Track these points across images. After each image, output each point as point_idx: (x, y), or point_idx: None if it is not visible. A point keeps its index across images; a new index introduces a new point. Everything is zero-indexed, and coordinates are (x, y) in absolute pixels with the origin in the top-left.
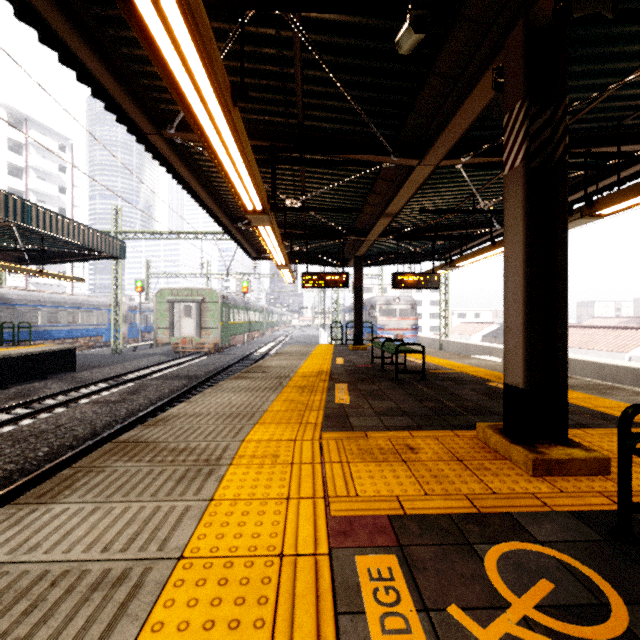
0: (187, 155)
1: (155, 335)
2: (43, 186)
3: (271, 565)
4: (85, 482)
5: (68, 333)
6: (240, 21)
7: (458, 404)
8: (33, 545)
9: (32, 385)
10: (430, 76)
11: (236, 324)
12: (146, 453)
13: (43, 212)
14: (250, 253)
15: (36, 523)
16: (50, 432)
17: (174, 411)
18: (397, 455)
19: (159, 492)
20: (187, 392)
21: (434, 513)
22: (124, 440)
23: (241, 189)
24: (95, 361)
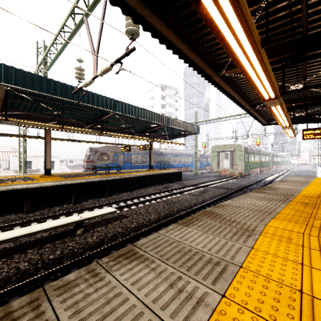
0: (229, 80)
1: (211, 167)
2: (170, 109)
3: (294, 293)
4: (196, 223)
5: (178, 165)
6: (265, 2)
7: None
8: (185, 239)
9: (169, 184)
10: None
11: (252, 162)
12: (217, 218)
13: (173, 120)
14: (262, 122)
15: (184, 232)
16: (176, 202)
17: (226, 203)
18: None
19: (226, 236)
20: (227, 196)
21: None
22: (207, 211)
23: (262, 89)
24: (188, 177)
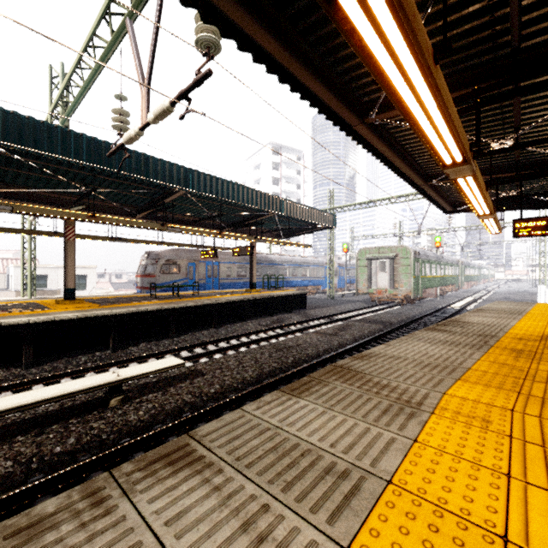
0: (384, 132)
1: (356, 286)
2: (288, 187)
3: (491, 543)
4: (316, 389)
5: (301, 283)
6: None
7: None
8: (290, 422)
9: (284, 315)
10: None
11: (428, 278)
12: (356, 380)
13: (289, 203)
14: (444, 208)
15: (291, 408)
16: (293, 348)
17: (375, 350)
18: None
19: (368, 416)
20: (383, 335)
21: None
22: (339, 365)
23: (439, 145)
24: (317, 303)
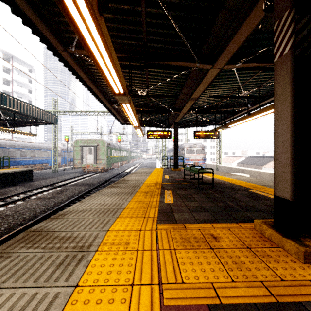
0: (84, 65)
1: (73, 163)
2: (20, 89)
3: None
4: None
5: (30, 162)
6: None
7: (236, 204)
8: None
9: (8, 189)
10: (221, 10)
11: (114, 157)
12: (44, 240)
13: (13, 99)
14: (120, 121)
15: None
16: (11, 215)
17: (71, 208)
18: (206, 243)
19: (41, 277)
20: (87, 192)
21: (243, 302)
22: (34, 230)
23: (110, 79)
24: (43, 176)
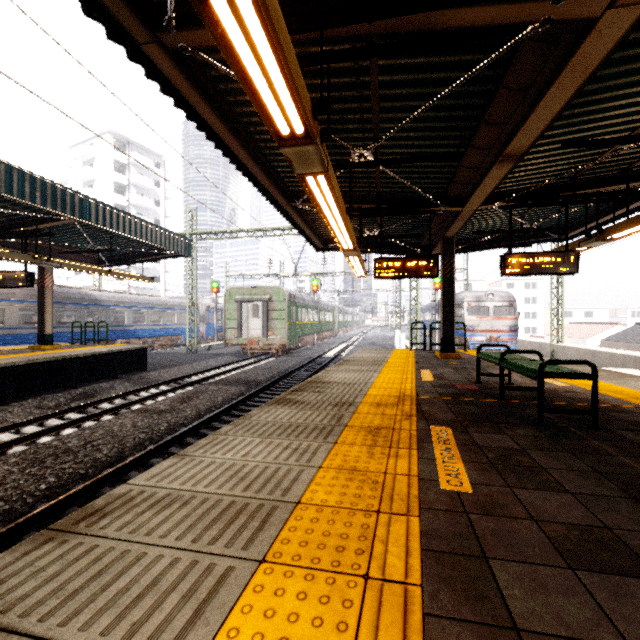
0: (215, 94)
1: (224, 335)
2: (141, 200)
3: None
4: None
5: (151, 332)
6: None
7: None
8: None
9: (100, 385)
10: None
11: (305, 324)
12: None
13: (103, 208)
14: (315, 243)
15: None
16: (74, 451)
17: (139, 482)
18: None
19: None
20: (241, 402)
21: None
22: None
23: (255, 71)
24: (169, 360)
